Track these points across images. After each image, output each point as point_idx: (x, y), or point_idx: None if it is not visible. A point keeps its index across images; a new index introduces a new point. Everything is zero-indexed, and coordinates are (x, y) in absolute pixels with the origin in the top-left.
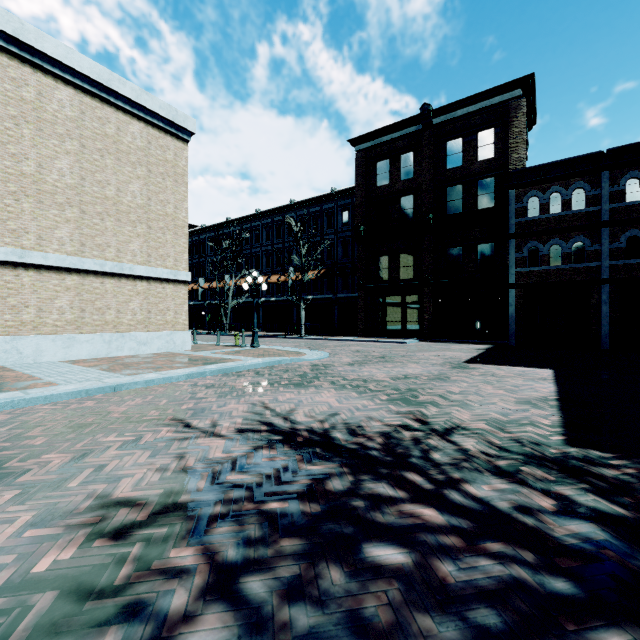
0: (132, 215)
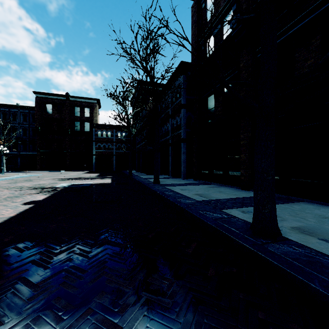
0: None
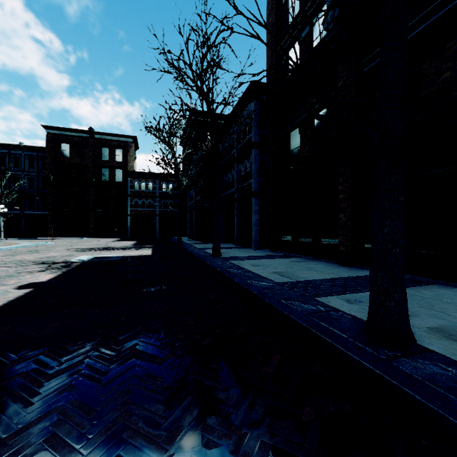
0: None
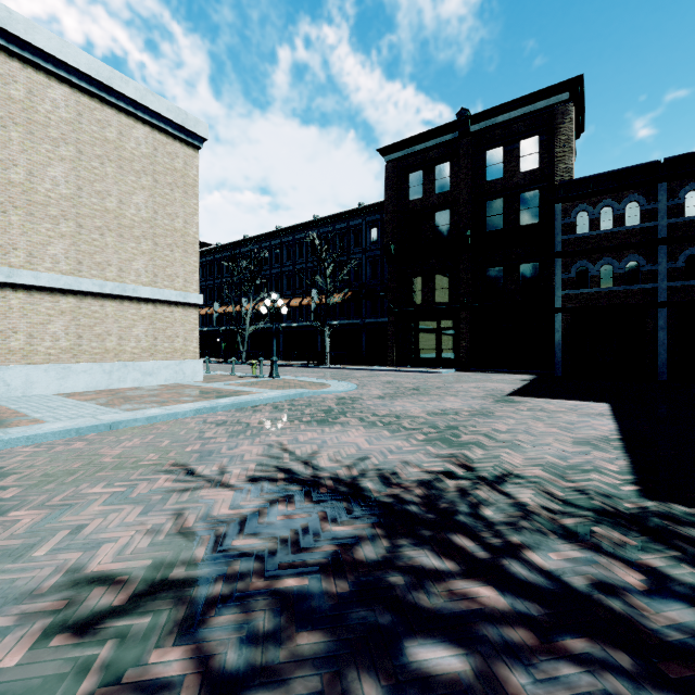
0: (136, 230)
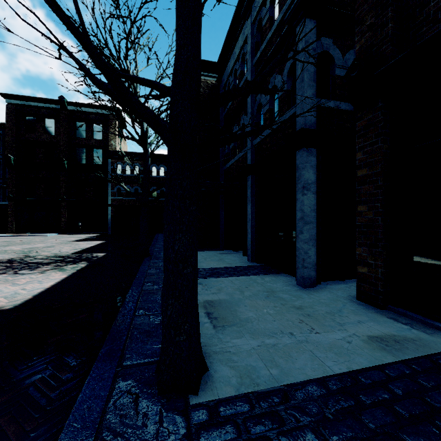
0: None
